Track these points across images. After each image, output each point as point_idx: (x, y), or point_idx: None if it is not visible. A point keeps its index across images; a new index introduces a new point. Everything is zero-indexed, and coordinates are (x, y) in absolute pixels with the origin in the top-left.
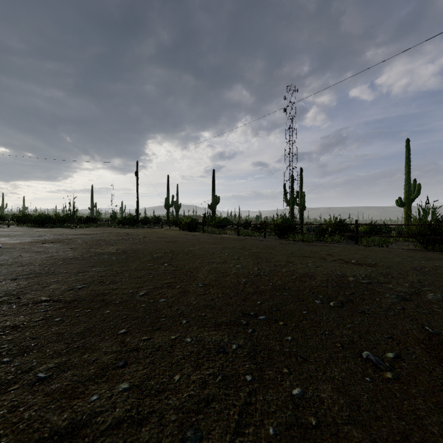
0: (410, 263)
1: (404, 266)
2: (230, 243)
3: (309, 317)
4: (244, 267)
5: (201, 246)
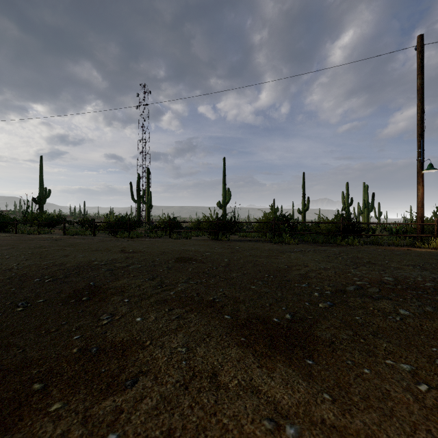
0: (170, 249)
1: (161, 251)
2: (33, 243)
3: (12, 292)
4: (3, 264)
5: None
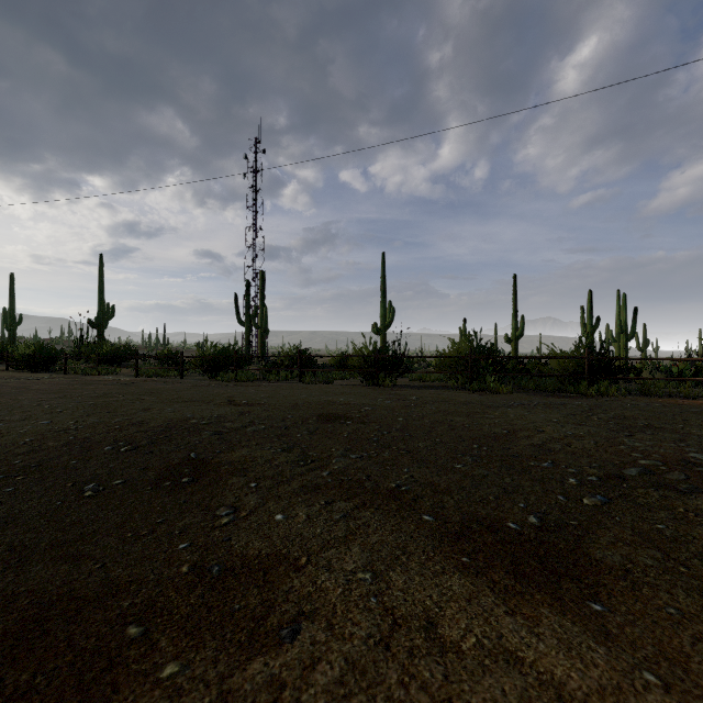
0: (305, 399)
1: (292, 403)
2: (93, 389)
3: (72, 466)
4: (54, 422)
5: (10, 398)
